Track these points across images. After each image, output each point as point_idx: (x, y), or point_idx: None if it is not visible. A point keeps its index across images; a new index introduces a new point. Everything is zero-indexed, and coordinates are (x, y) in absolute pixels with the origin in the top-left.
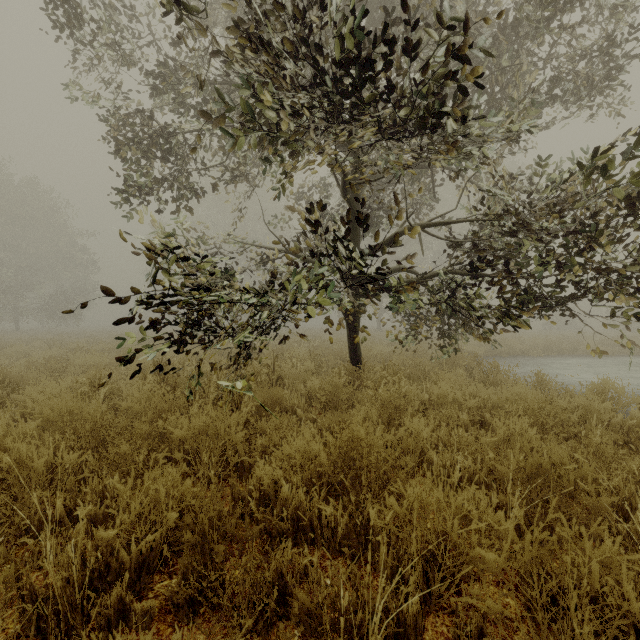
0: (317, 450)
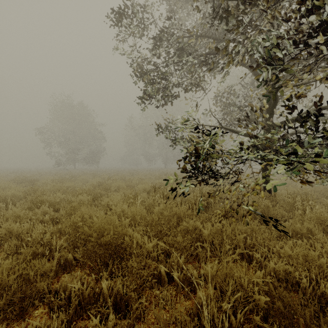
0: (313, 255)
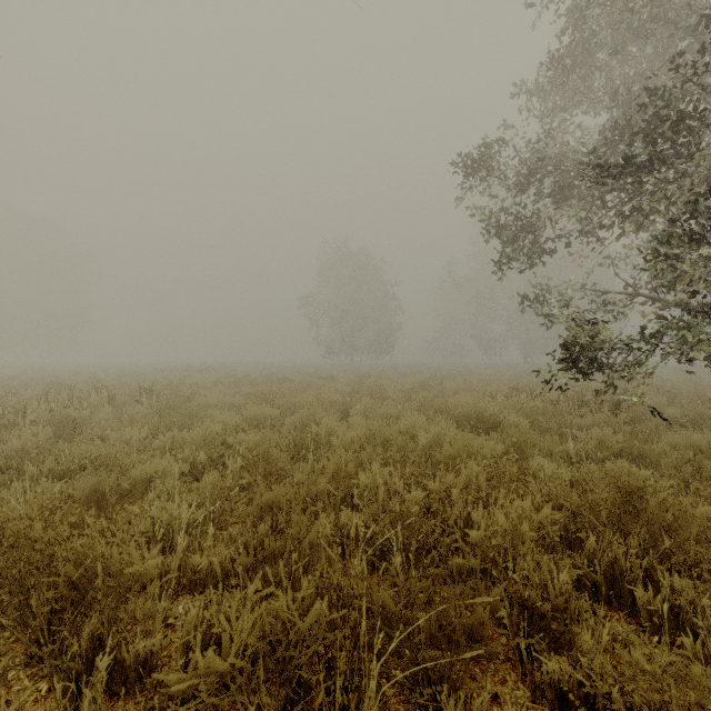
0: (697, 439)
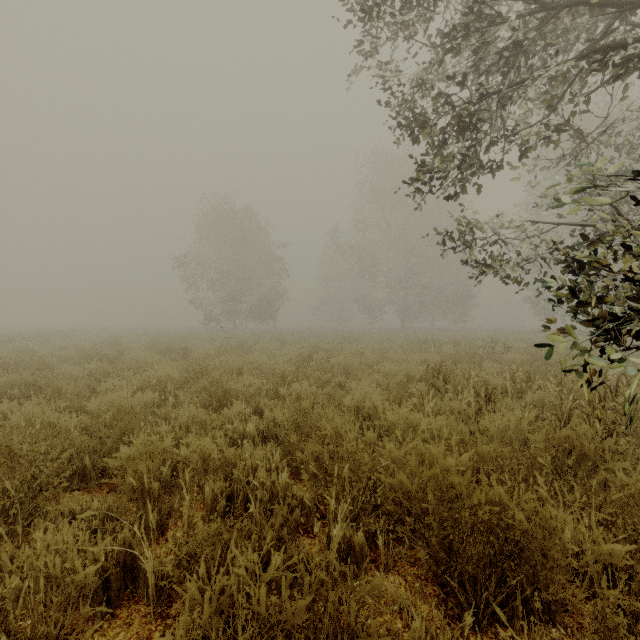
0: None
